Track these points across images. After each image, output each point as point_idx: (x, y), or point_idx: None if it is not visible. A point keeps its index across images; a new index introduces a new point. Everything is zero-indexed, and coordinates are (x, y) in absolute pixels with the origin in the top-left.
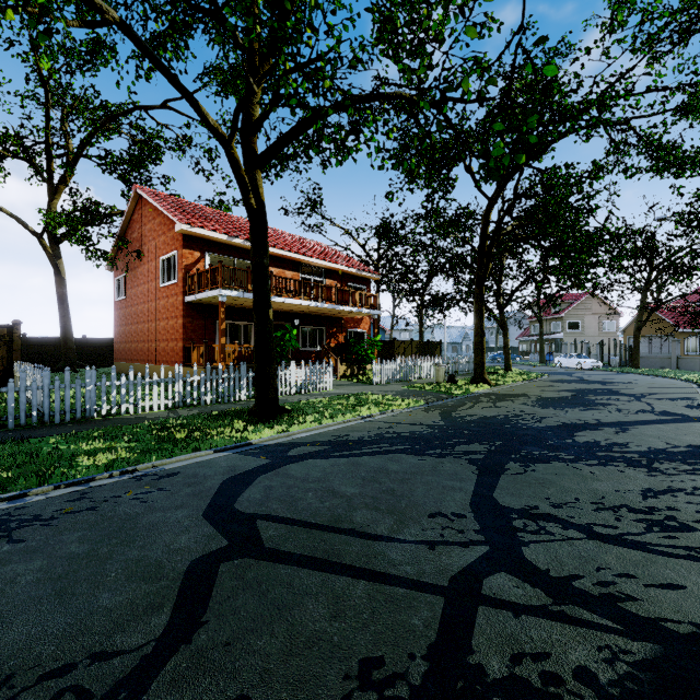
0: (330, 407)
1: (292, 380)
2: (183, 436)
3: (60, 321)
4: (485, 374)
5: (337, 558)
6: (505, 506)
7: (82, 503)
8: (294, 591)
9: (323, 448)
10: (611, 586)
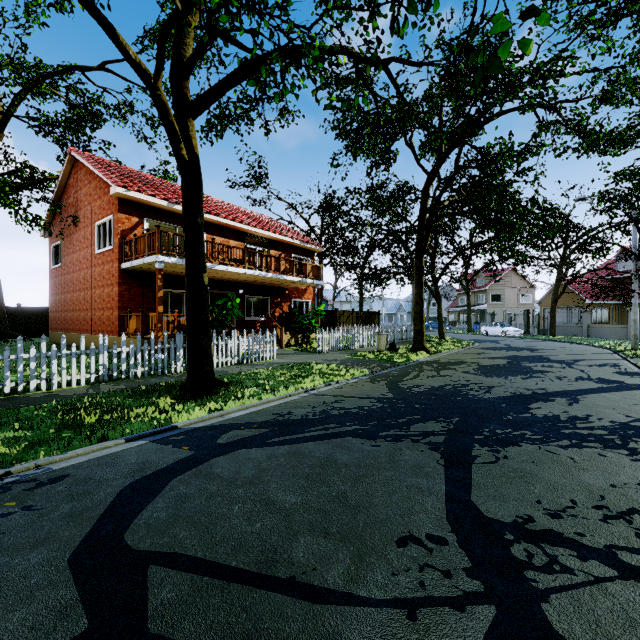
0: (272, 379)
1: (234, 349)
2: (92, 420)
3: None
4: (424, 342)
5: None
6: (493, 519)
7: None
8: None
9: (260, 432)
10: None
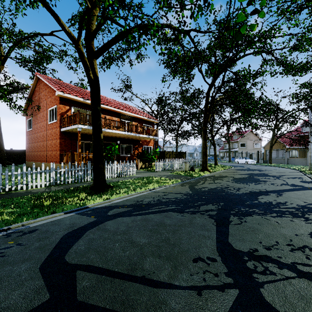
0: (134, 184)
1: (115, 170)
2: (48, 204)
3: None
4: (207, 167)
5: (130, 310)
6: (238, 250)
7: None
8: None
9: (128, 209)
10: None
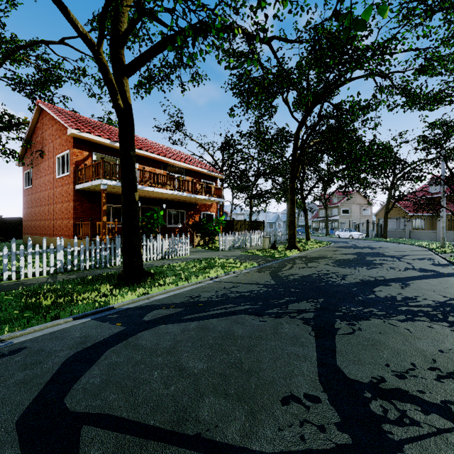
0: (186, 270)
1: (158, 248)
2: (49, 303)
3: None
4: (296, 243)
5: None
6: (354, 380)
7: None
8: None
9: (176, 311)
10: None
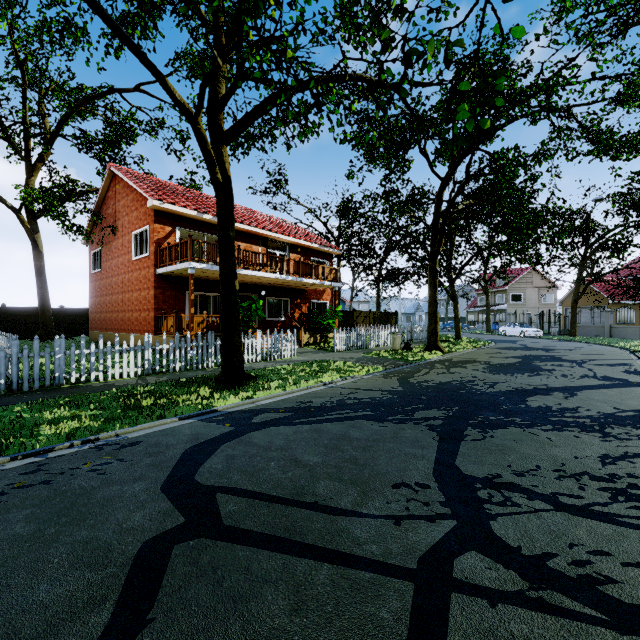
0: (294, 374)
1: (258, 347)
2: (149, 404)
3: (38, 292)
4: (438, 342)
5: (299, 536)
6: (469, 475)
7: (37, 476)
8: (252, 577)
9: (286, 415)
10: (588, 566)
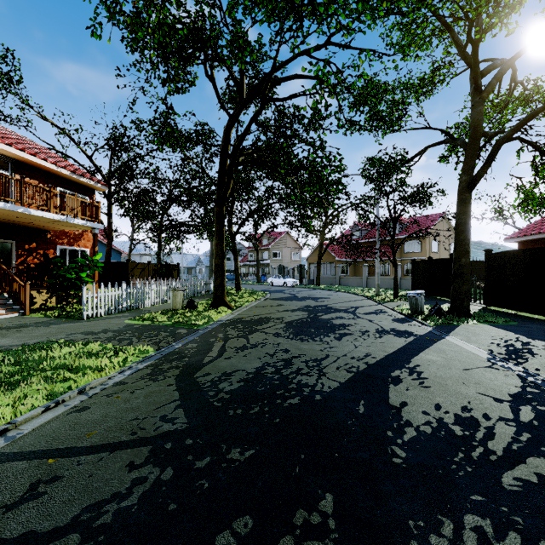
0: None
1: None
2: None
3: None
4: (225, 297)
5: None
6: None
7: None
8: None
9: None
10: None
